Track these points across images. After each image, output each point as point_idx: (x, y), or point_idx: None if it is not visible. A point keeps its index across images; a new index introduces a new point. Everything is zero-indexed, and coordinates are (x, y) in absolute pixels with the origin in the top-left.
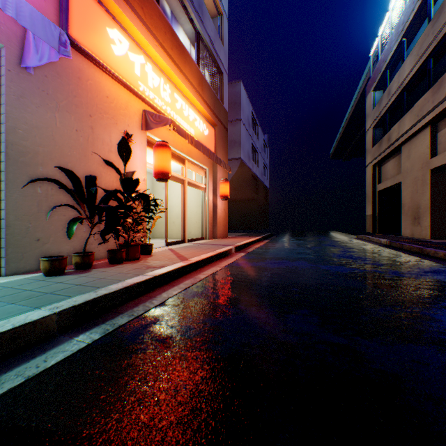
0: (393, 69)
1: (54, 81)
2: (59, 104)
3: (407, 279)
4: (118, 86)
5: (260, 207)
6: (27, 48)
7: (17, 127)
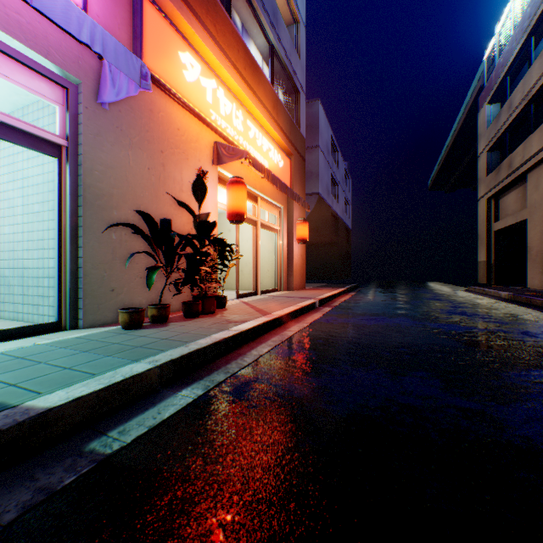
0: (515, 75)
1: (127, 115)
2: (132, 140)
3: (542, 340)
4: (188, 117)
5: (340, 252)
6: (103, 82)
7: (93, 169)
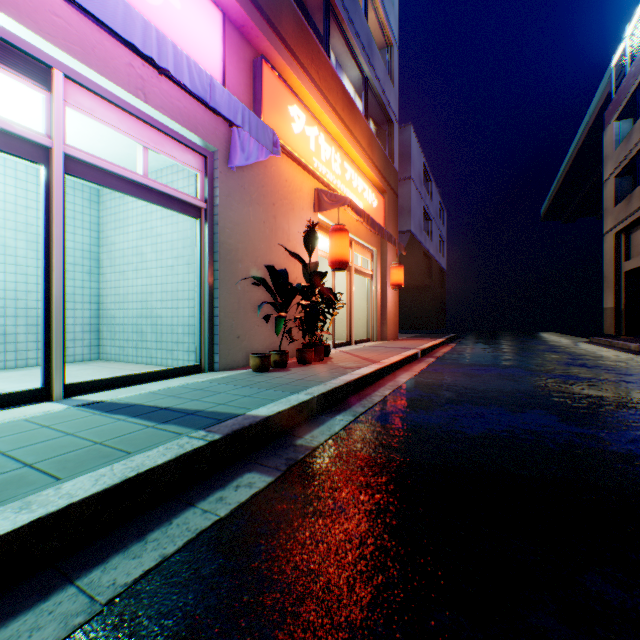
0: None
1: (248, 174)
2: (252, 197)
3: None
4: (294, 167)
5: (434, 297)
6: (233, 148)
7: (225, 227)
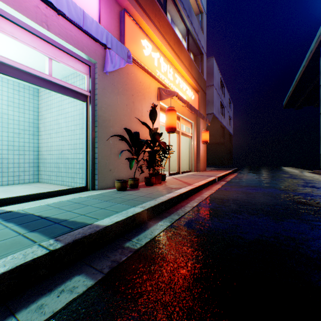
0: None
1: (116, 77)
2: (119, 90)
3: None
4: (145, 75)
5: (226, 148)
6: (106, 61)
7: (102, 107)
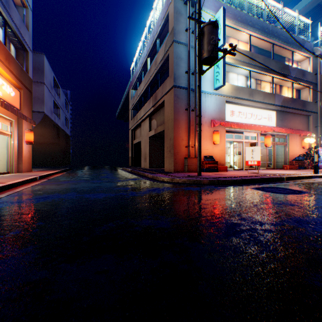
0: (140, 82)
1: None
2: None
3: (120, 182)
4: None
5: (62, 149)
6: None
7: None
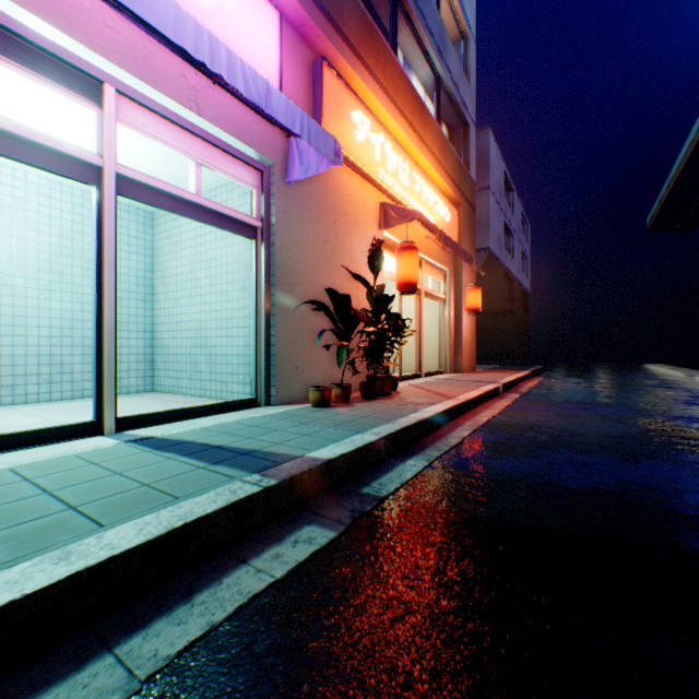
0: None
1: (307, 189)
2: (311, 214)
3: None
4: (357, 179)
5: (516, 323)
6: (291, 160)
7: (282, 247)
